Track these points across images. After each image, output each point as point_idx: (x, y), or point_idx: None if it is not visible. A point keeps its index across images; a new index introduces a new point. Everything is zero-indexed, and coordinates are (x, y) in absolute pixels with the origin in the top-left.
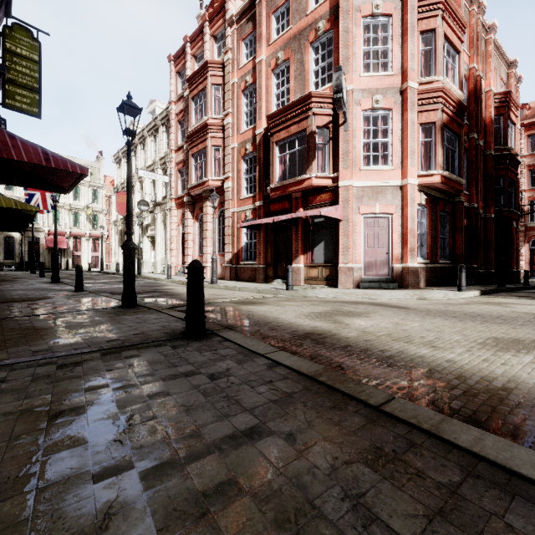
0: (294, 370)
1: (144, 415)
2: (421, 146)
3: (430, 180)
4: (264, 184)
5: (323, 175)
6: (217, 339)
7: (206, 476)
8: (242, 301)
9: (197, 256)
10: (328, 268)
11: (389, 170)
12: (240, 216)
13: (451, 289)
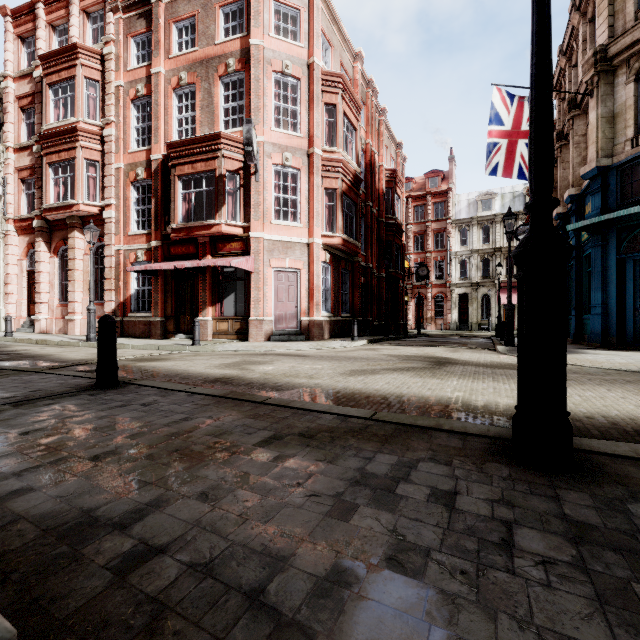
0: (209, 395)
1: (103, 424)
2: (326, 209)
3: (333, 241)
4: (163, 221)
5: (233, 223)
6: (134, 387)
7: (165, 432)
8: (140, 358)
9: (57, 304)
10: (239, 321)
11: (298, 228)
12: (128, 256)
13: (348, 340)
